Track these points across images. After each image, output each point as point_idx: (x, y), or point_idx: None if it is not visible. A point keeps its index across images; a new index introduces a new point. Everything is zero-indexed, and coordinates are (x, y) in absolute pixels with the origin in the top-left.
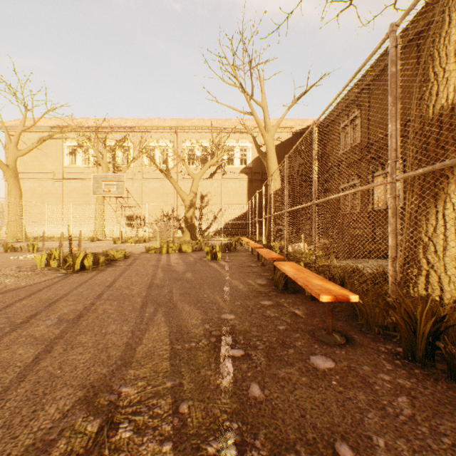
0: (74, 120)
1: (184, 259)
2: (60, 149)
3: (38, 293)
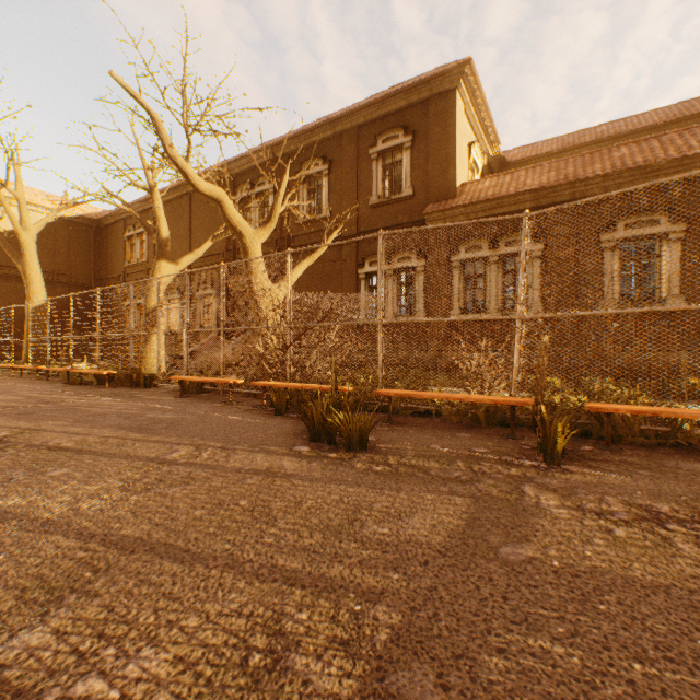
0: None
1: None
2: None
3: None
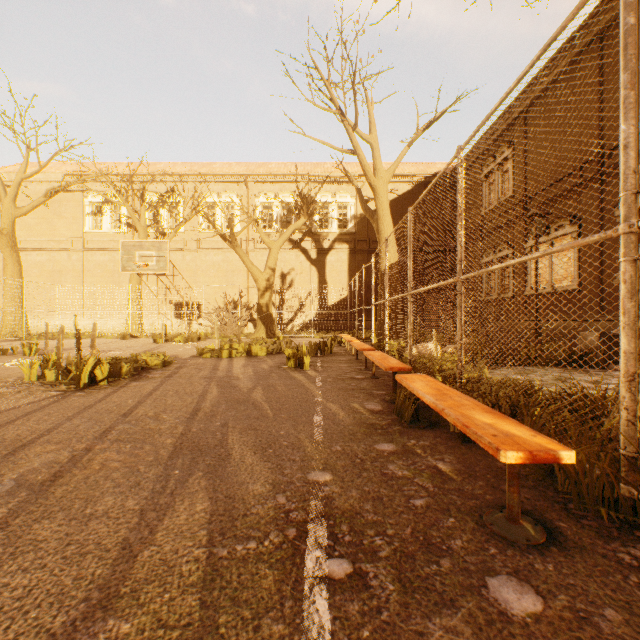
0: (99, 164)
1: (254, 367)
2: (79, 206)
3: (5, 428)
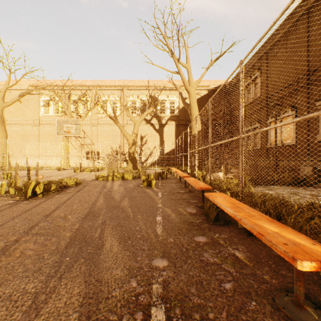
0: (47, 81)
1: (125, 186)
2: (37, 102)
3: None
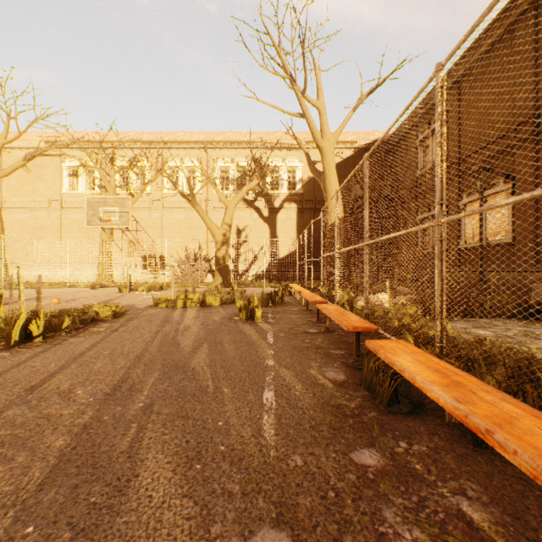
0: (76, 133)
1: (205, 319)
2: (57, 170)
3: None
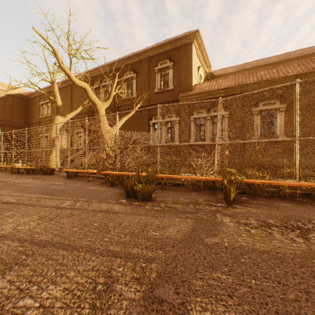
0: None
1: None
2: None
3: None
